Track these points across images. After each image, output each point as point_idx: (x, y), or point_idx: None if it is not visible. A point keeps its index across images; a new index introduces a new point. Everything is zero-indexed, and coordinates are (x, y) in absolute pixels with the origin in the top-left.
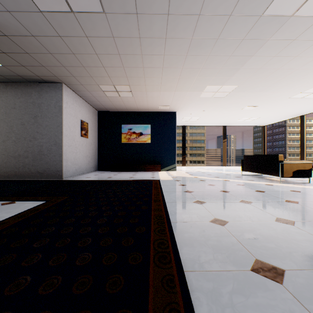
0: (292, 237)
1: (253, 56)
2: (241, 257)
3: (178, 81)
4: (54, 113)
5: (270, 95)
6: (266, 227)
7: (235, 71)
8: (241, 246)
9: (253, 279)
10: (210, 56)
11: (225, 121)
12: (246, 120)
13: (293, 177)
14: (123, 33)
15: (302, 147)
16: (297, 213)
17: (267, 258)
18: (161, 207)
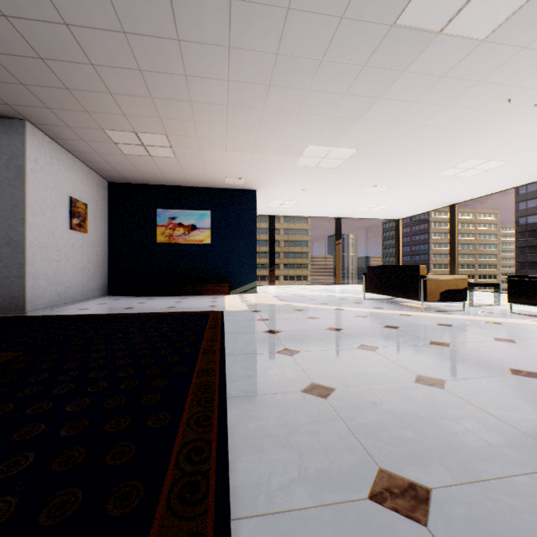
0: (442, 414)
1: (380, 99)
2: (352, 466)
3: (258, 134)
4: (5, 179)
5: (407, 168)
6: (399, 395)
7: (353, 123)
8: (355, 442)
9: (372, 522)
10: (311, 91)
11: (339, 209)
12: (372, 209)
13: (441, 301)
14: (144, 26)
15: (453, 254)
16: (448, 365)
17: (400, 465)
18: (214, 366)
